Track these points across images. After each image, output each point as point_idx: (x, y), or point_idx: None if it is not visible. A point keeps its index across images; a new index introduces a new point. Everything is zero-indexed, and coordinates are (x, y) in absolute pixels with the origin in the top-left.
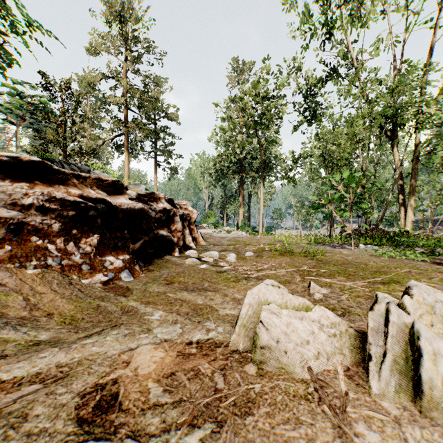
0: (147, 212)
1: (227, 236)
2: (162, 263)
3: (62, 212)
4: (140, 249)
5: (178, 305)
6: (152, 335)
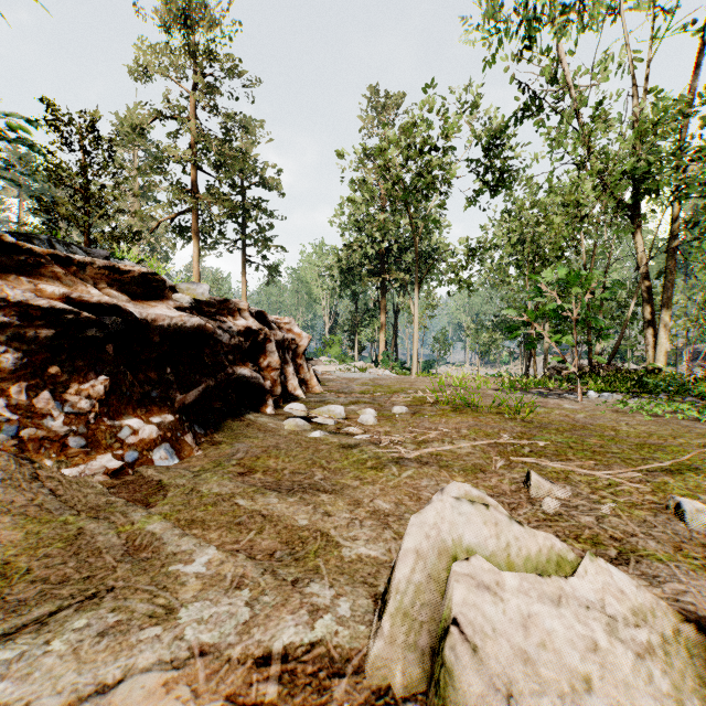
0: (213, 333)
1: (360, 377)
2: (240, 428)
3: (25, 331)
4: (197, 402)
5: (255, 530)
6: (172, 631)
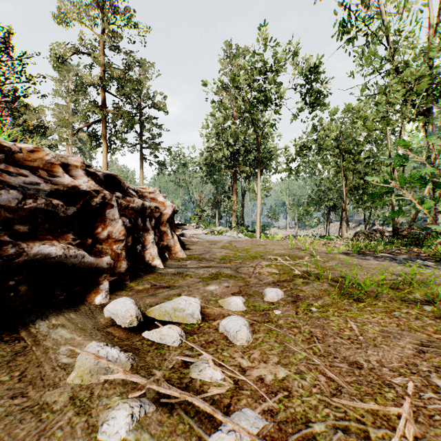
0: None
1: (220, 239)
2: None
3: None
4: None
5: None
6: None
